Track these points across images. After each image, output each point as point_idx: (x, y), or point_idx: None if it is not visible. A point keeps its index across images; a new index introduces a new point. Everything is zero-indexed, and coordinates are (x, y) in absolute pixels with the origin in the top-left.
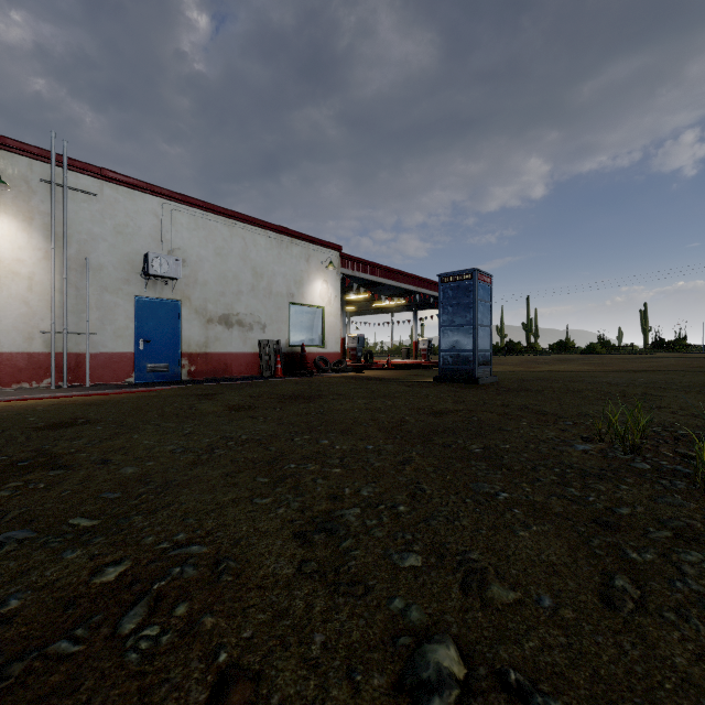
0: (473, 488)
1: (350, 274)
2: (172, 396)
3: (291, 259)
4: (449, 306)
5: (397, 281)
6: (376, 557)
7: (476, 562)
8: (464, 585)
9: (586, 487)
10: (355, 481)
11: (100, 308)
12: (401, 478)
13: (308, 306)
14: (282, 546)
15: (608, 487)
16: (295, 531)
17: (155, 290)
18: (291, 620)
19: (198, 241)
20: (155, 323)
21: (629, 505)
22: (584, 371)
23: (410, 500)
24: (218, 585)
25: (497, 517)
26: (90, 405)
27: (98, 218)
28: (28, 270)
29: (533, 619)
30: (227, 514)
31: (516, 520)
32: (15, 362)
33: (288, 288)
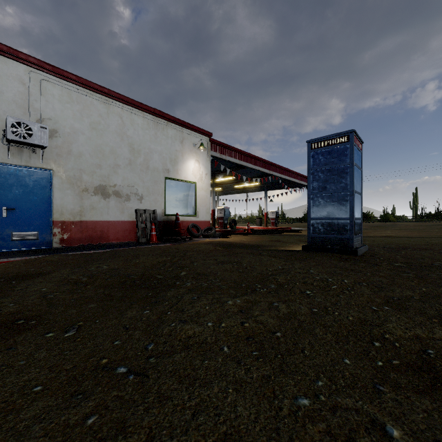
0: None
1: (218, 157)
2: None
3: (166, 139)
4: (321, 172)
5: (255, 165)
6: None
7: None
8: None
9: None
10: None
11: None
12: None
13: (183, 181)
14: None
15: None
16: None
17: (21, 157)
18: None
19: (72, 114)
20: (22, 191)
21: None
22: (422, 237)
23: None
24: None
25: None
26: None
27: None
28: None
29: None
30: None
31: None
32: None
33: (163, 164)
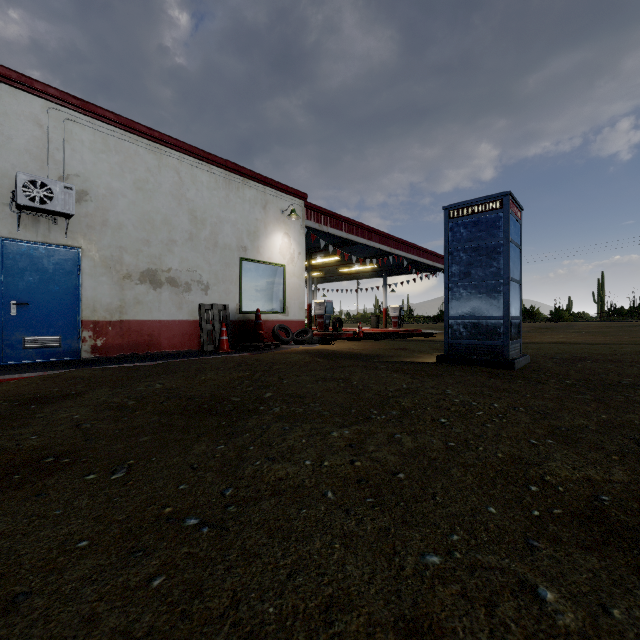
0: None
1: (317, 228)
2: None
3: (243, 204)
4: (463, 252)
5: (369, 240)
6: None
7: None
8: None
9: None
10: None
11: None
12: None
13: (266, 264)
14: None
15: None
16: None
17: (37, 230)
18: None
19: (109, 168)
20: (38, 278)
21: None
22: (608, 344)
23: None
24: None
25: None
26: None
27: None
28: None
29: None
30: None
31: None
32: None
33: (238, 239)
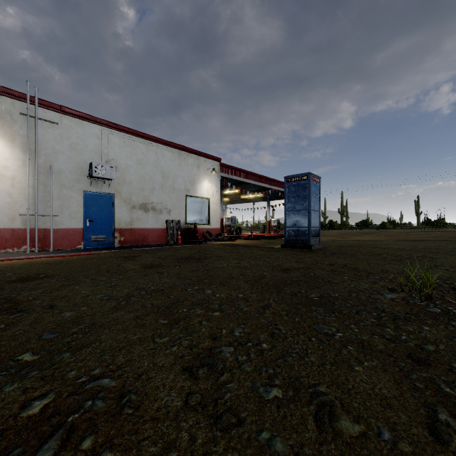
0: (315, 328)
1: (226, 177)
2: (107, 257)
3: (187, 166)
4: (292, 198)
5: (257, 181)
6: (246, 390)
7: (325, 395)
8: (317, 418)
9: (398, 328)
10: (229, 323)
11: (60, 199)
12: (263, 320)
13: (199, 198)
14: (174, 380)
15: (414, 328)
16: (184, 366)
17: (97, 187)
18: (177, 452)
19: (126, 155)
20: (97, 208)
21: (433, 343)
22: (380, 240)
23: (270, 339)
24: (120, 417)
25: (336, 353)
26: (50, 264)
27: (59, 139)
28: (11, 173)
29: (378, 453)
30: (134, 352)
31: (350, 356)
32: (3, 235)
33: (185, 185)
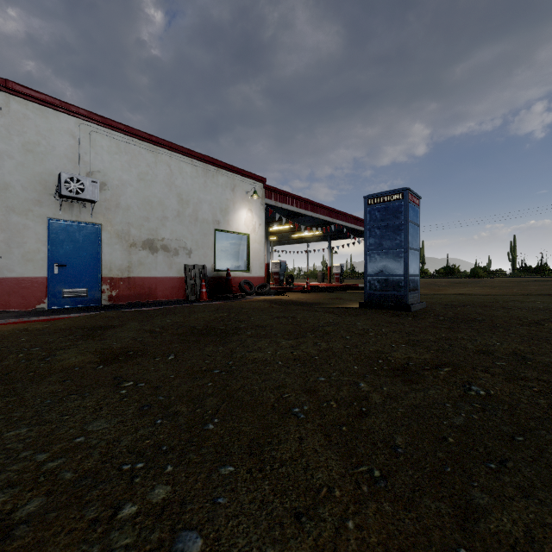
0: None
1: (273, 205)
2: (58, 330)
3: (217, 188)
4: (377, 229)
5: (315, 212)
6: None
7: None
8: None
9: None
10: None
11: (6, 230)
12: None
13: (234, 233)
14: None
15: None
16: None
17: (72, 212)
18: None
19: (120, 165)
20: (72, 247)
21: None
22: (496, 295)
23: None
24: None
25: None
26: None
27: (3, 134)
28: None
29: None
30: None
31: None
32: None
33: (213, 215)
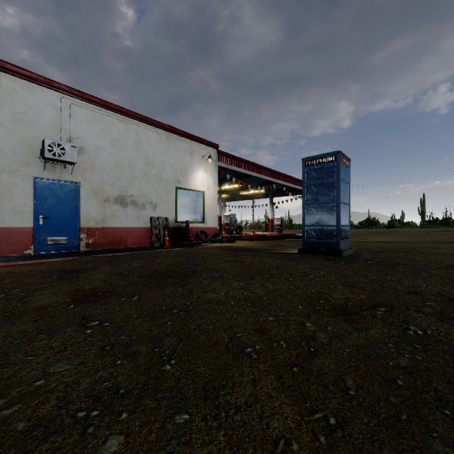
0: None
1: (225, 167)
2: (39, 272)
3: (177, 152)
4: (313, 186)
5: (260, 174)
6: None
7: None
8: None
9: None
10: None
11: None
12: None
13: (192, 191)
14: None
15: None
16: None
17: (54, 172)
18: None
19: (96, 133)
20: (55, 201)
21: None
22: (412, 242)
23: None
24: None
25: None
26: None
27: None
28: None
29: None
30: None
31: None
32: None
33: (175, 175)
